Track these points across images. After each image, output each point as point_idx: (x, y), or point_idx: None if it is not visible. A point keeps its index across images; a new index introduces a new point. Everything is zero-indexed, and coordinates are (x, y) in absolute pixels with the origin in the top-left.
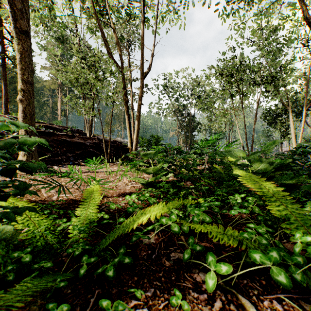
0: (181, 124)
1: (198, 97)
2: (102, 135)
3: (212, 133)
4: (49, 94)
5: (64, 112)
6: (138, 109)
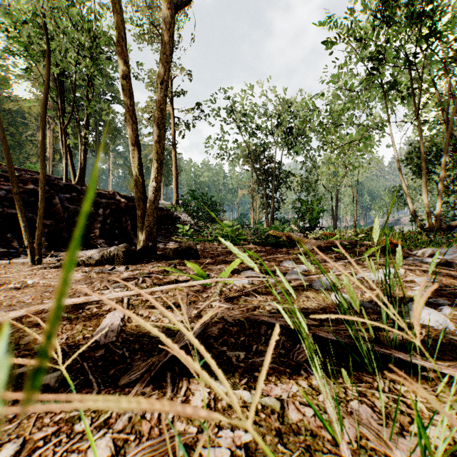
0: (258, 176)
1: (286, 129)
2: (6, 154)
3: (310, 191)
4: (36, 124)
5: (59, 156)
6: (159, 97)
